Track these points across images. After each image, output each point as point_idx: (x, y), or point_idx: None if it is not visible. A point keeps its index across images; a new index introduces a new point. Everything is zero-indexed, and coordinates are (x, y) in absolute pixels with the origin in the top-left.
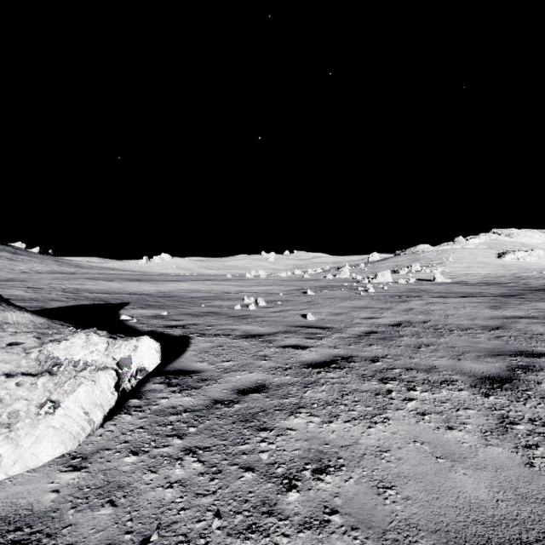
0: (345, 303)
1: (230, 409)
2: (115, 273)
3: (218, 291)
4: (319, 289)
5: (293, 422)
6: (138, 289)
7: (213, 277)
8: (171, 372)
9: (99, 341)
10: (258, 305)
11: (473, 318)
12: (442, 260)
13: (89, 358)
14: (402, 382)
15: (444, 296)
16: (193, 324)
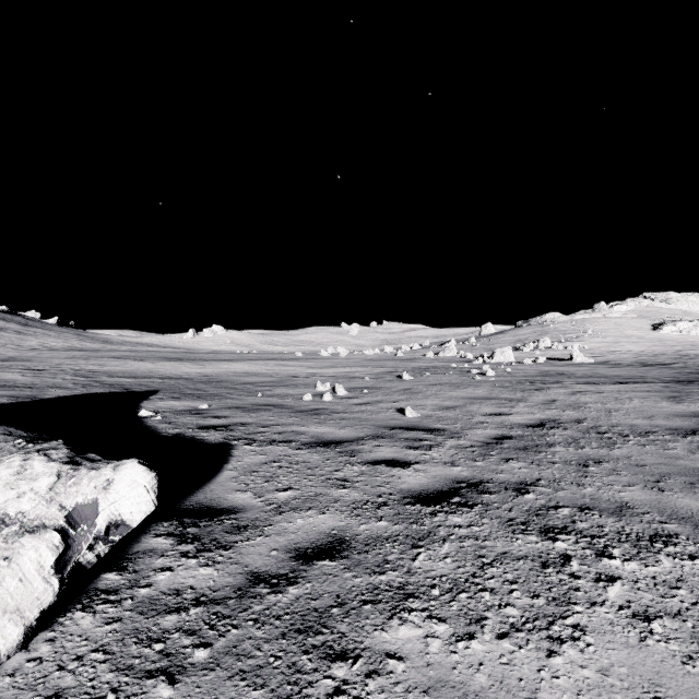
0: (457, 392)
1: (279, 598)
2: (151, 351)
3: (282, 374)
4: (419, 371)
5: (397, 637)
6: (175, 372)
7: (278, 355)
8: (190, 512)
9: (42, 472)
10: (336, 394)
11: (650, 415)
12: (578, 333)
13: (13, 509)
14: (582, 538)
15: (595, 382)
16: (241, 424)
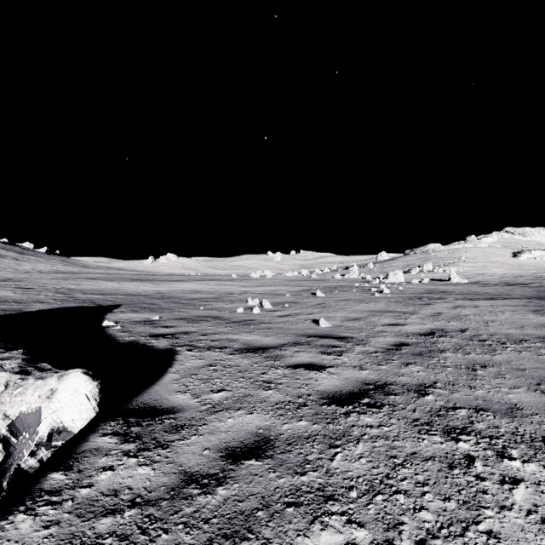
0: (360, 306)
1: (208, 499)
2: (118, 273)
3: (221, 292)
4: (329, 289)
5: (319, 544)
6: (136, 290)
7: (217, 277)
8: (135, 411)
9: None
10: (263, 307)
11: (520, 325)
12: (454, 259)
13: None
14: (481, 439)
15: (471, 298)
16: (185, 333)
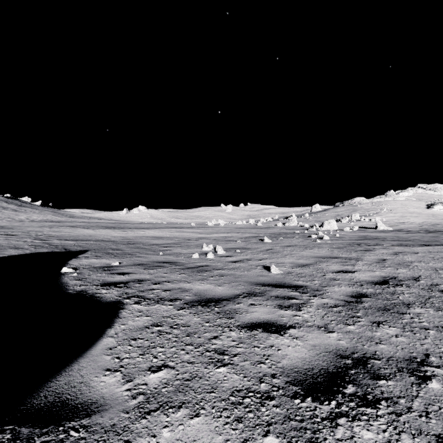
0: (306, 252)
1: None
2: (97, 222)
3: (180, 238)
4: (274, 236)
5: None
6: (107, 236)
7: (179, 225)
8: (36, 412)
9: None
10: (216, 253)
11: None
12: (377, 210)
13: None
14: None
15: (405, 244)
16: (138, 281)
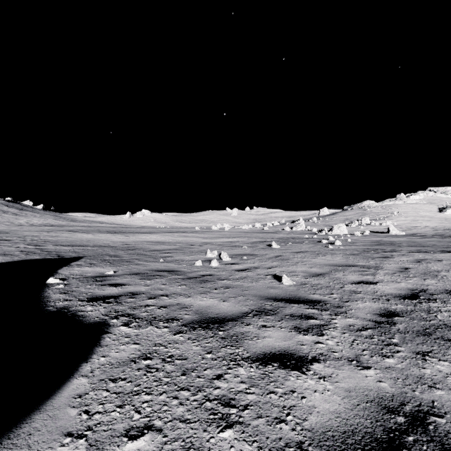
0: (318, 259)
1: None
2: (99, 226)
3: (183, 243)
4: (282, 241)
5: None
6: (106, 241)
7: (183, 229)
8: None
9: None
10: (221, 260)
11: None
12: (388, 214)
13: None
14: None
15: (425, 251)
16: (131, 294)
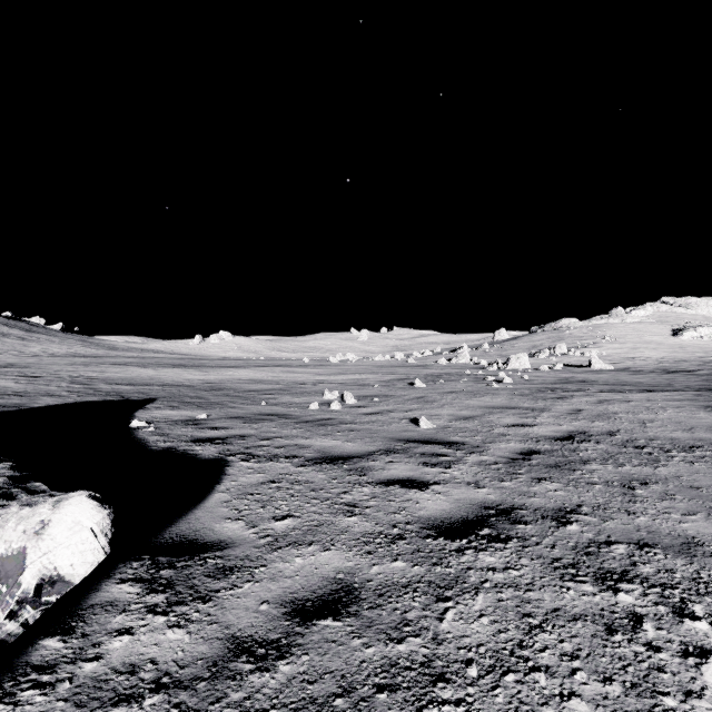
0: (474, 400)
1: (265, 679)
2: (155, 357)
3: (289, 382)
4: (432, 378)
5: None
6: (177, 379)
7: (285, 361)
8: (167, 547)
9: None
10: (344, 402)
11: (689, 426)
12: (595, 338)
13: None
14: (650, 588)
15: (620, 390)
16: (240, 436)
